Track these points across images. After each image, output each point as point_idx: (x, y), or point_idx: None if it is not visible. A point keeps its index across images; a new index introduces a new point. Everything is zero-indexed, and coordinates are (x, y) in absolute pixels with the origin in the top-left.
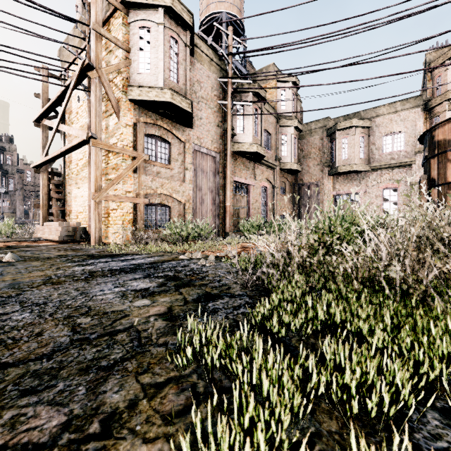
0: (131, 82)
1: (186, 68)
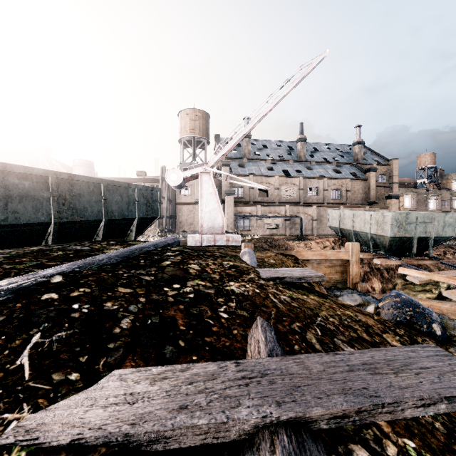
0: (404, 207)
1: (415, 202)
